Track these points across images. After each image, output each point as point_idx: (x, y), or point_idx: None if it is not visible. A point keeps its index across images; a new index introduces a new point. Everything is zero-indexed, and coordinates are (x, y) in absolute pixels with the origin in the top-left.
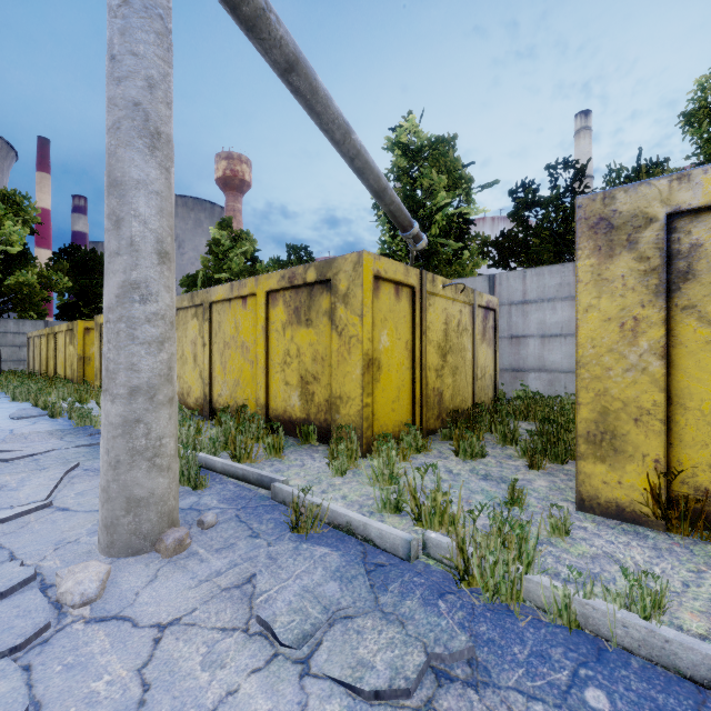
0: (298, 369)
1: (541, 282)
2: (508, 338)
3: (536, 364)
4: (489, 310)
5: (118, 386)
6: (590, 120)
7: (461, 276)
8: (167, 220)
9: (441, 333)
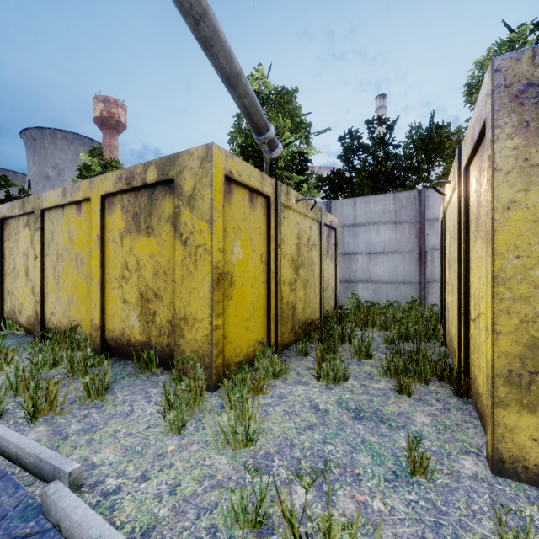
0: (137, 284)
1: (368, 209)
2: (341, 254)
3: (363, 277)
4: (331, 229)
5: None
6: (386, 101)
7: None
8: None
9: (294, 247)
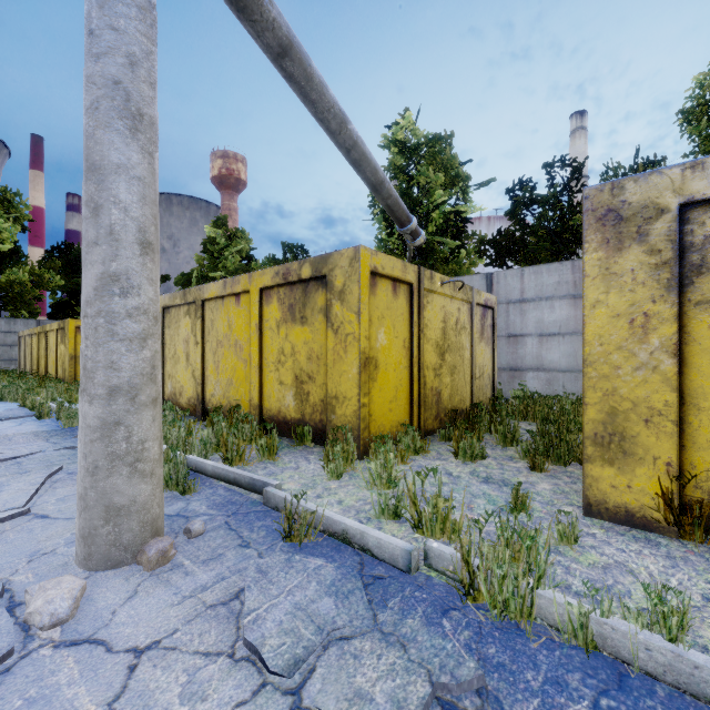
0: (292, 368)
1: (539, 281)
2: (505, 337)
3: (533, 364)
4: (487, 308)
5: (96, 385)
6: (585, 120)
7: (458, 274)
8: (150, 208)
9: (439, 332)
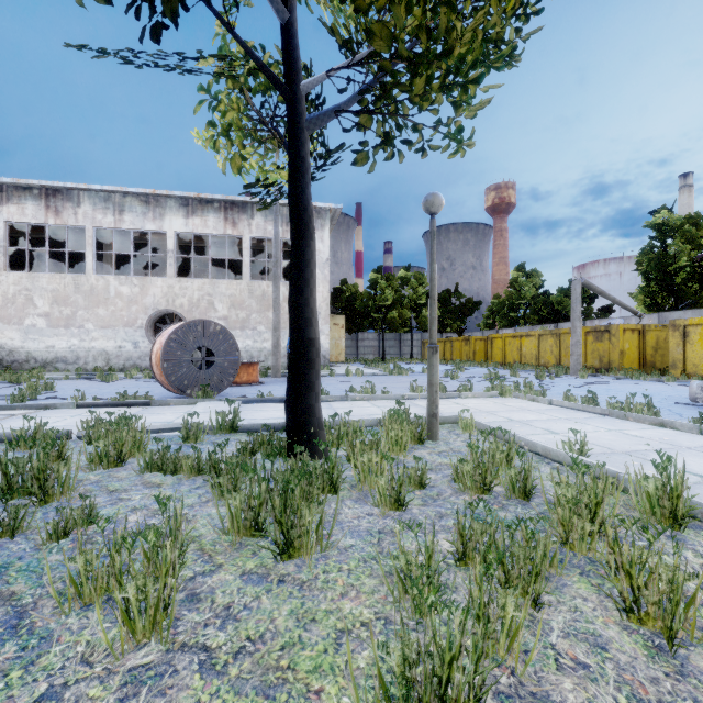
0: (597, 354)
1: None
2: None
3: None
4: None
5: (575, 354)
6: None
7: None
8: (581, 331)
9: (654, 343)
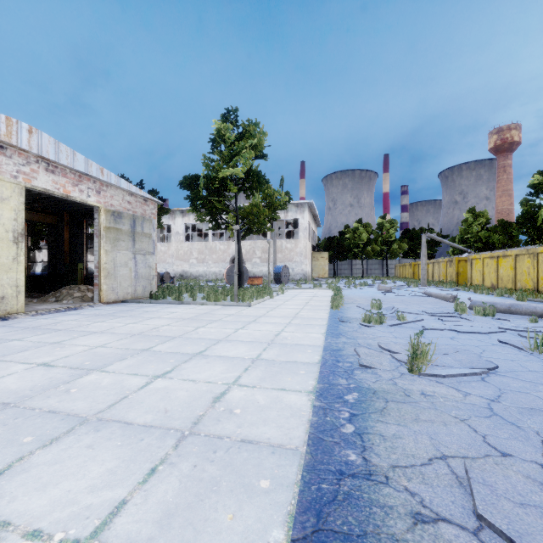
0: (450, 274)
1: None
2: None
3: None
4: None
5: (422, 274)
6: None
7: None
8: (425, 262)
9: None
